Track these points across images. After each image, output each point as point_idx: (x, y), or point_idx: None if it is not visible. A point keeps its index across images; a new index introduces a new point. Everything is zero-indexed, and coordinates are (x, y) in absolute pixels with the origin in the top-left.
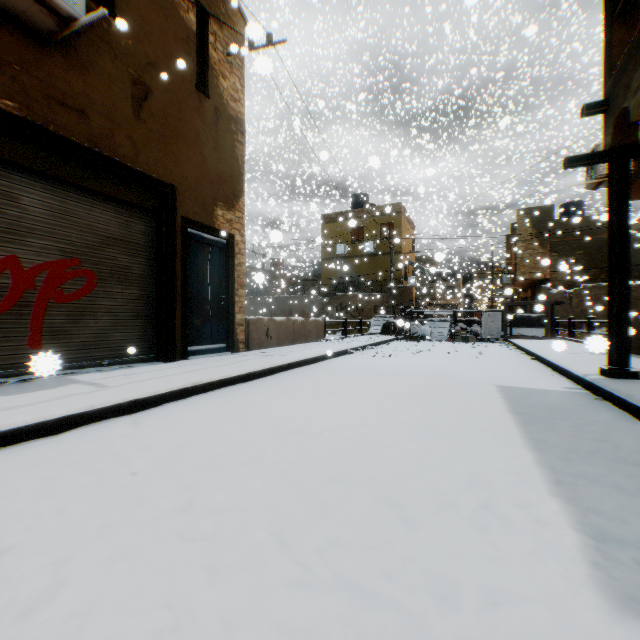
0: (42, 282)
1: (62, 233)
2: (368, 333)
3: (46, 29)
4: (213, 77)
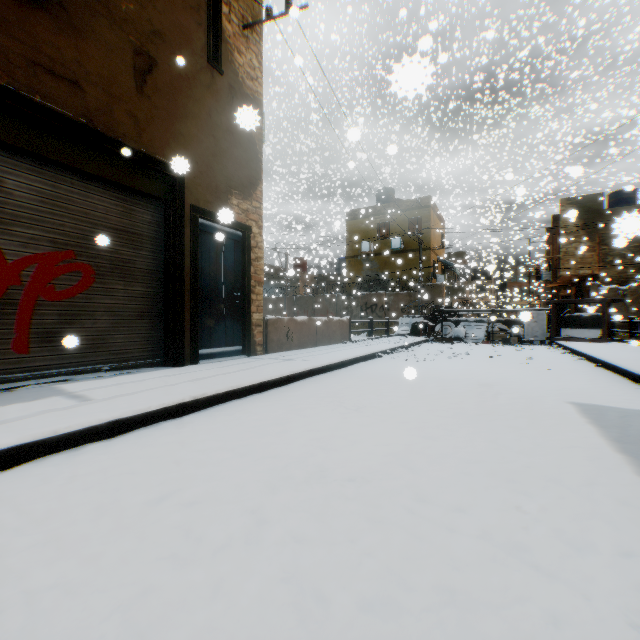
0: (29, 277)
1: (53, 222)
2: (396, 334)
3: None
4: (227, 52)
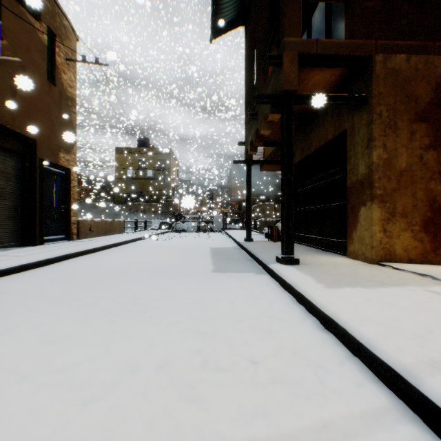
0: None
1: None
2: (151, 228)
3: None
4: (59, 73)
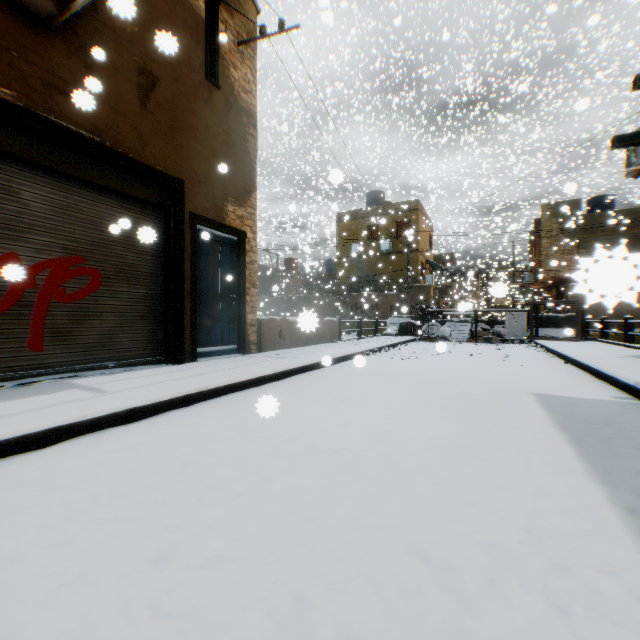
0: (43, 281)
1: (65, 229)
2: (384, 334)
3: (45, 13)
4: (223, 67)
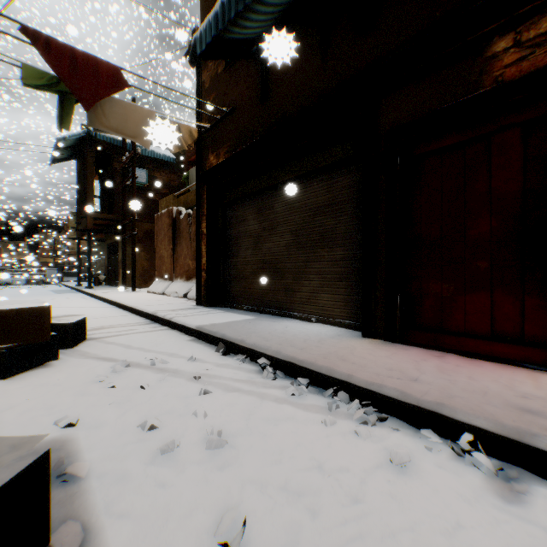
0: None
1: None
2: None
3: None
4: None
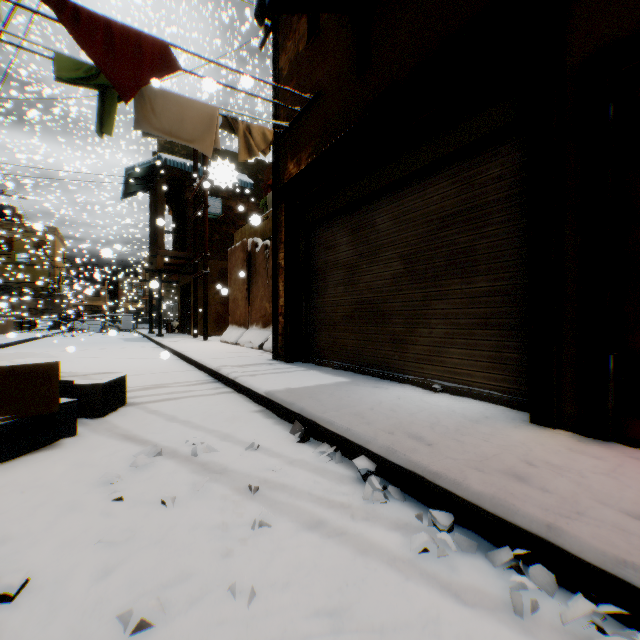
0: None
1: None
2: (39, 329)
3: None
4: None
